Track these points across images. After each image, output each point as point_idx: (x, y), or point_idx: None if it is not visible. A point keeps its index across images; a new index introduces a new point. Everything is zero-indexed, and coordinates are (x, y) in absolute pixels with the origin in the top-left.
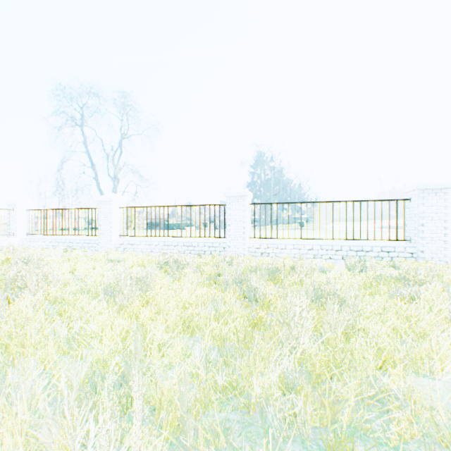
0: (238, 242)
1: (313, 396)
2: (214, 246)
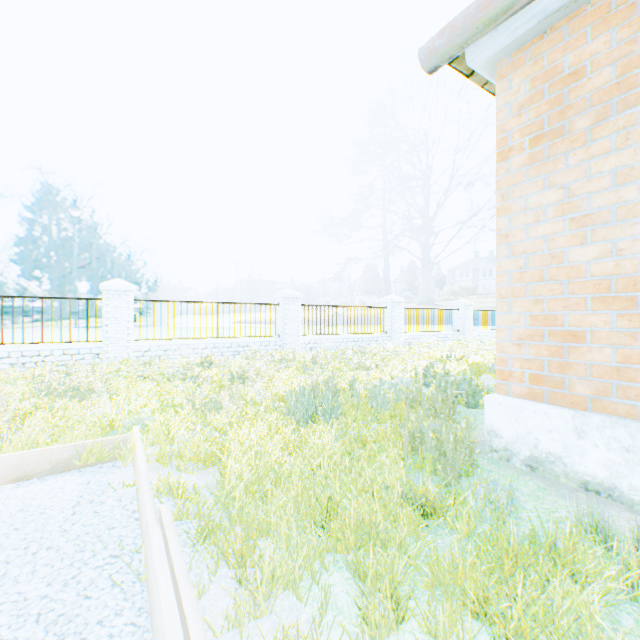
0: (121, 346)
1: None
2: (83, 354)
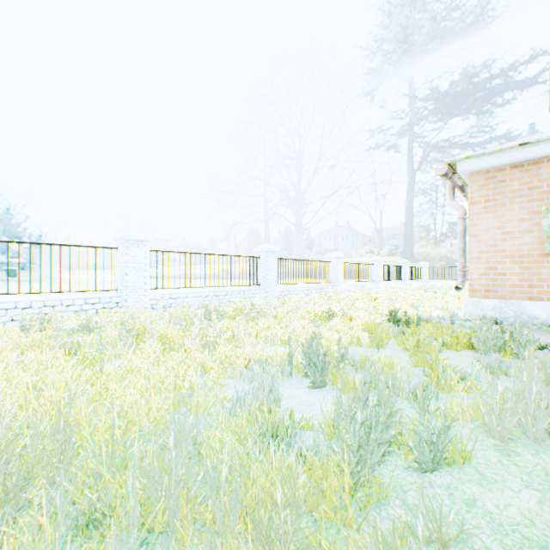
0: None
1: None
2: None
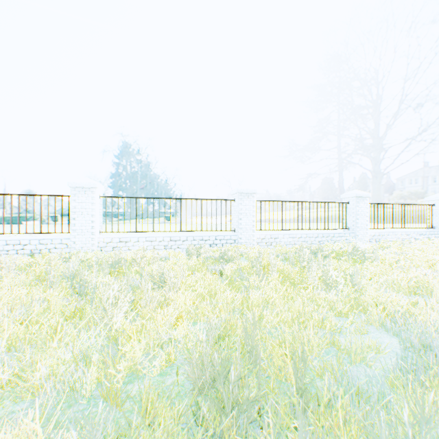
0: (86, 237)
1: (115, 361)
2: (54, 244)
